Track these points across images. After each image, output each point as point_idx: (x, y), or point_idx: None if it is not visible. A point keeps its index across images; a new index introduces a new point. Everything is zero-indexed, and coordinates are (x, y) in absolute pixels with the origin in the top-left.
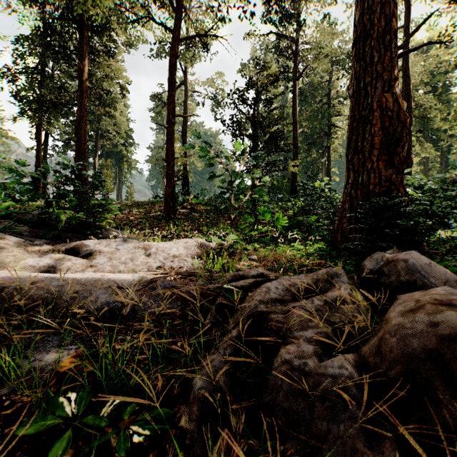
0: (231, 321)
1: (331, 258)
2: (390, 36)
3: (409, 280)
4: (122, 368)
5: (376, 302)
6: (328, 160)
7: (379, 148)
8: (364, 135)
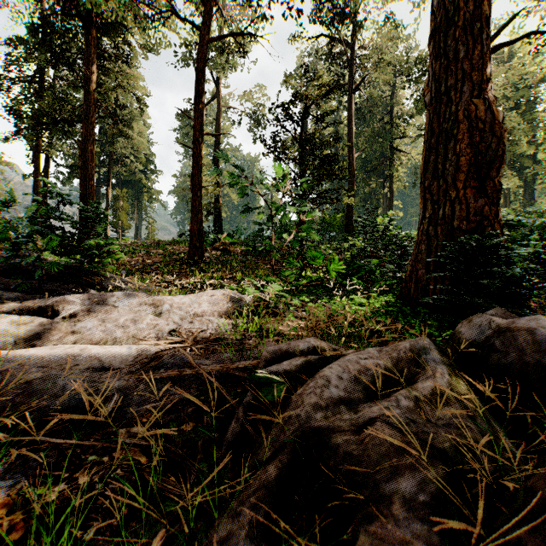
0: (267, 445)
1: (404, 316)
2: (481, 24)
3: (540, 362)
4: (69, 543)
5: (500, 403)
6: (391, 191)
7: (467, 172)
8: (446, 154)
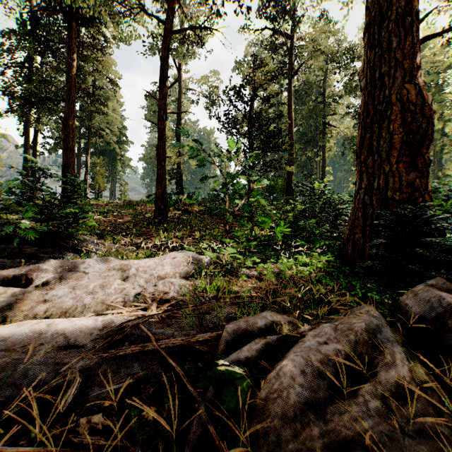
0: None
1: (344, 276)
2: (412, 18)
3: None
4: None
5: None
6: (323, 159)
7: (399, 148)
8: (380, 132)
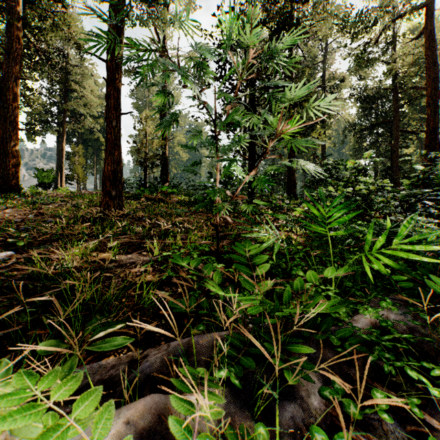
0: None
1: None
2: None
3: None
4: None
5: None
6: (323, 147)
7: None
8: None
